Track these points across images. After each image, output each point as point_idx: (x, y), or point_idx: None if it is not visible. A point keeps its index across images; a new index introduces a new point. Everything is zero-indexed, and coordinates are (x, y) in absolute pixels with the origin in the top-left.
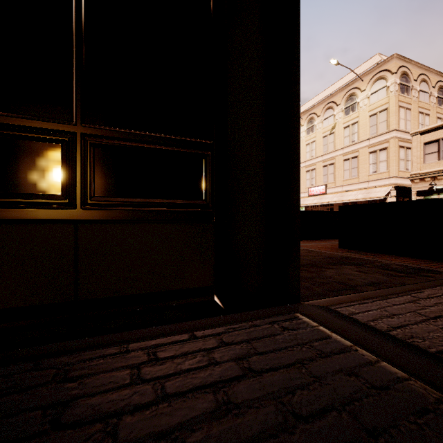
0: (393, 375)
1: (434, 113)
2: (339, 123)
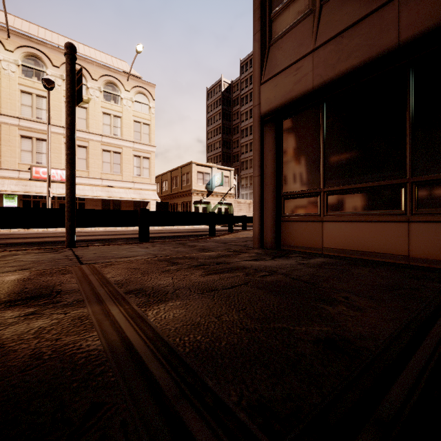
0: None
1: None
2: (96, 102)
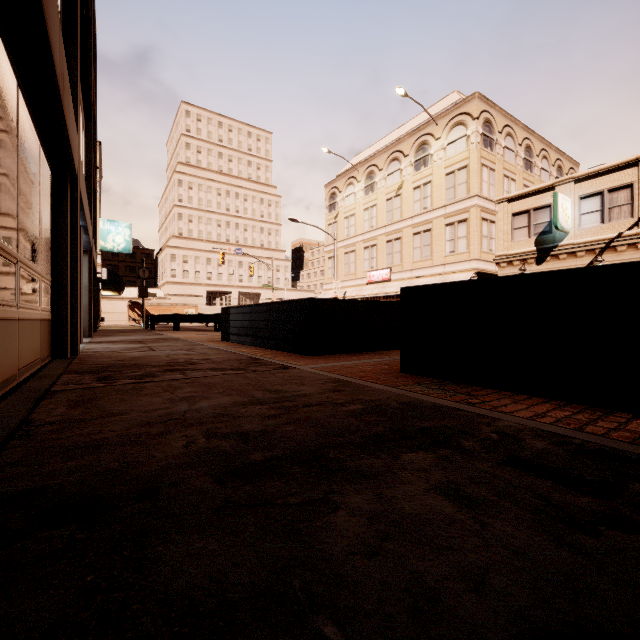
0: None
1: (520, 179)
2: (407, 182)
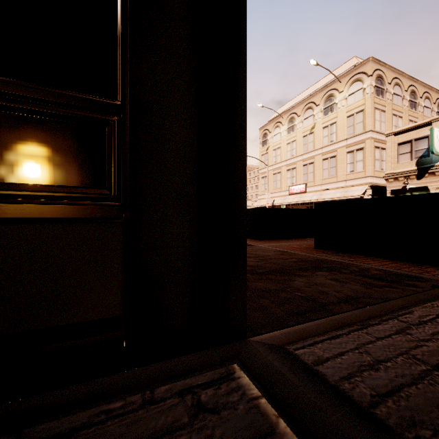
0: None
1: (406, 116)
2: (318, 123)
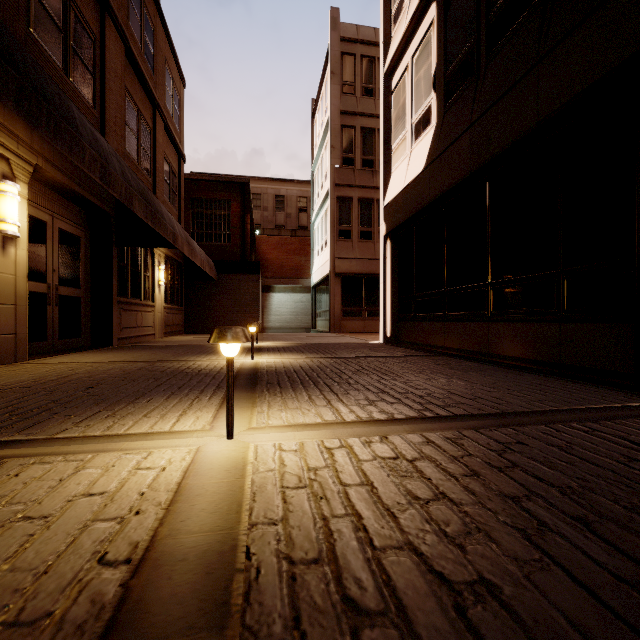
0: (596, 404)
1: None
2: None
